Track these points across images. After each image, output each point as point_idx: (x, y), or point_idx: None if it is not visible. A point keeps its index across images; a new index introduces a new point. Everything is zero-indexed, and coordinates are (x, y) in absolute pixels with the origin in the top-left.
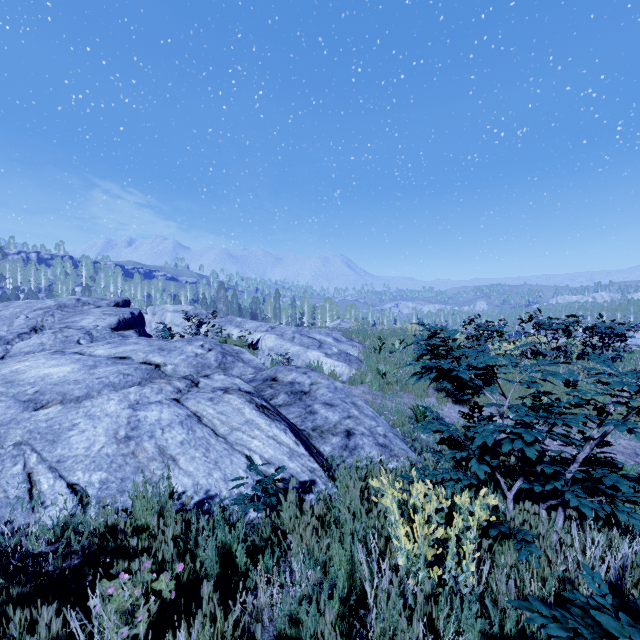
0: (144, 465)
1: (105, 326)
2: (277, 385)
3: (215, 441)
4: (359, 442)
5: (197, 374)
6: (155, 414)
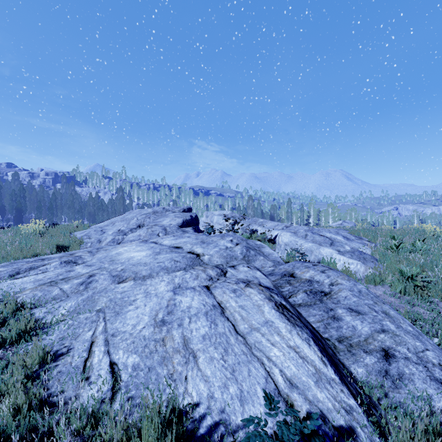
0: (169, 356)
1: (175, 224)
2: (295, 282)
3: (234, 340)
4: (404, 370)
5: (226, 264)
6: (187, 300)
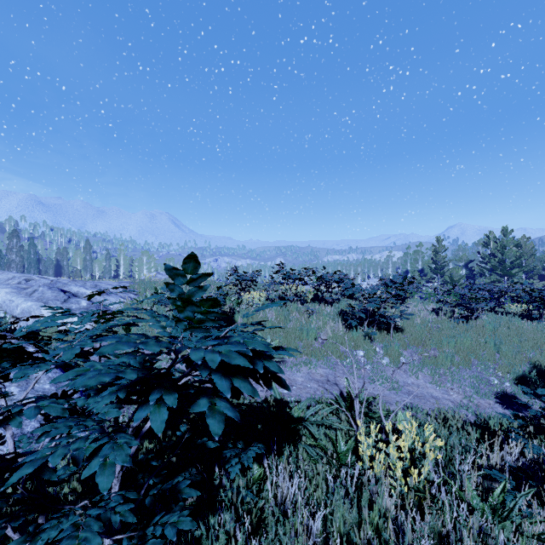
0: None
1: None
2: None
3: None
4: None
5: None
6: None
